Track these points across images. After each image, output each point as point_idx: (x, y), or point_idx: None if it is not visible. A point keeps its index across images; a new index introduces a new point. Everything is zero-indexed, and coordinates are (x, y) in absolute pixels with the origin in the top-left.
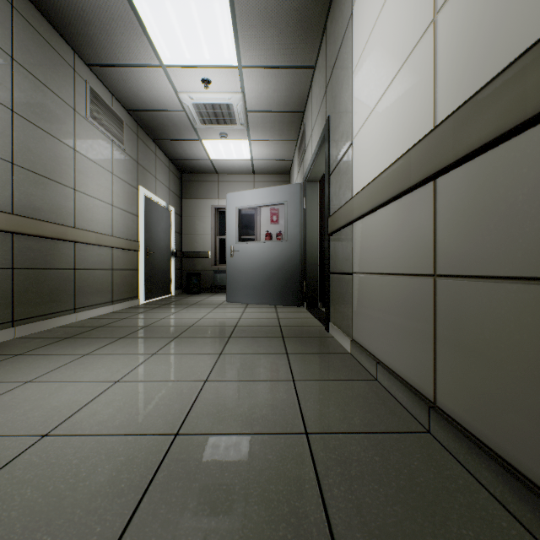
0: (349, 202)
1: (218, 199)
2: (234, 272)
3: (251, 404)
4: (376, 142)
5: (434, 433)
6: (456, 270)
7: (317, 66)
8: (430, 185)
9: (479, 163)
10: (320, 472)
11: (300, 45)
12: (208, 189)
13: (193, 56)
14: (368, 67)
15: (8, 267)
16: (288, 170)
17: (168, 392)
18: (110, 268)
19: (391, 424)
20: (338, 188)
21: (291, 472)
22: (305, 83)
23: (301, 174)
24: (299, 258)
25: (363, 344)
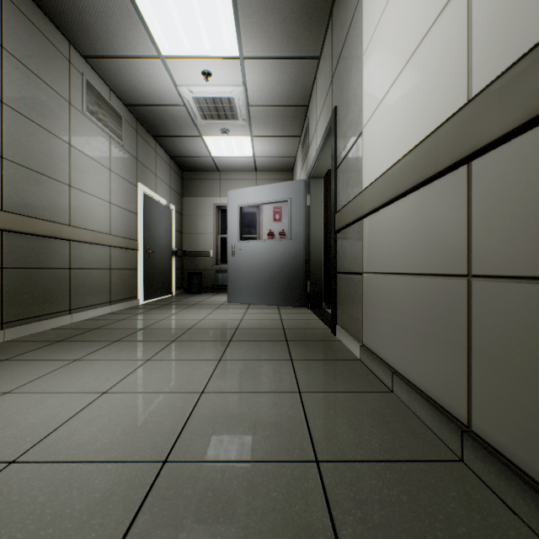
0: (359, 195)
1: (219, 197)
2: (235, 272)
3: (252, 422)
4: (392, 127)
5: (468, 463)
6: (499, 269)
7: (322, 56)
8: (463, 169)
9: (535, 136)
10: (336, 518)
11: (305, 34)
12: (210, 187)
13: (193, 47)
14: (381, 46)
15: None
16: (291, 168)
17: (159, 406)
18: (107, 268)
19: (416, 450)
20: (346, 182)
21: (300, 516)
22: (309, 74)
23: (305, 170)
24: (302, 257)
25: (375, 351)
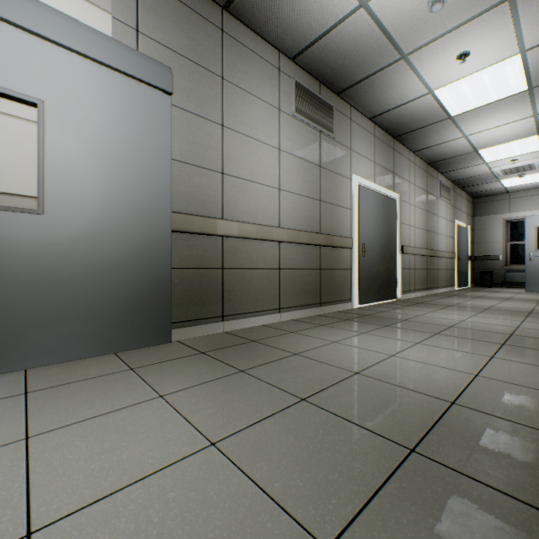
0: None
1: (508, 213)
2: (532, 271)
3: None
4: None
5: None
6: None
7: None
8: None
9: None
10: None
11: None
12: (498, 206)
13: (507, 156)
14: None
15: (426, 269)
16: None
17: (521, 306)
18: (445, 269)
19: None
20: None
21: None
22: None
23: None
24: None
25: None
